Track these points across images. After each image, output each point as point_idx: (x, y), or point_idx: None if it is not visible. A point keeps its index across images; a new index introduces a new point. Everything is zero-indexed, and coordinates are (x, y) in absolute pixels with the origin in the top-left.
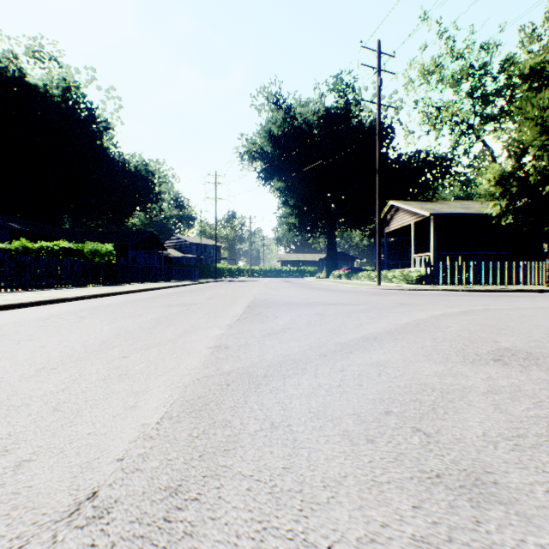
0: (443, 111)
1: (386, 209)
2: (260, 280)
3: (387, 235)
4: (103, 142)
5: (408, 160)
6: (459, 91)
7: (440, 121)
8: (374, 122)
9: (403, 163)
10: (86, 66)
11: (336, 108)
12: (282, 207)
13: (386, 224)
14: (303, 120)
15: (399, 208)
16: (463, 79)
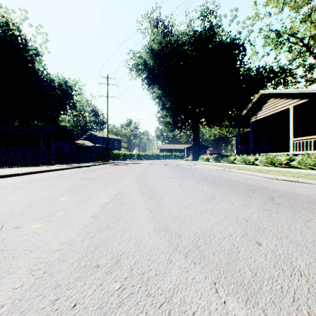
0: (283, 33)
1: (255, 99)
2: (143, 162)
3: (249, 125)
4: (35, 65)
5: (257, 71)
6: (300, 14)
7: (279, 43)
8: (232, 39)
9: (251, 75)
10: (20, 8)
11: (202, 31)
12: (161, 110)
13: (252, 114)
14: (176, 41)
15: (270, 96)
16: (306, 1)
